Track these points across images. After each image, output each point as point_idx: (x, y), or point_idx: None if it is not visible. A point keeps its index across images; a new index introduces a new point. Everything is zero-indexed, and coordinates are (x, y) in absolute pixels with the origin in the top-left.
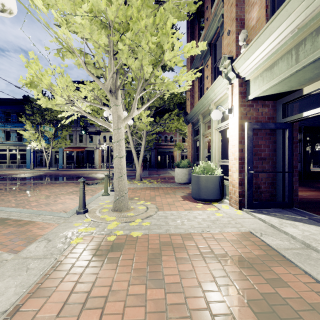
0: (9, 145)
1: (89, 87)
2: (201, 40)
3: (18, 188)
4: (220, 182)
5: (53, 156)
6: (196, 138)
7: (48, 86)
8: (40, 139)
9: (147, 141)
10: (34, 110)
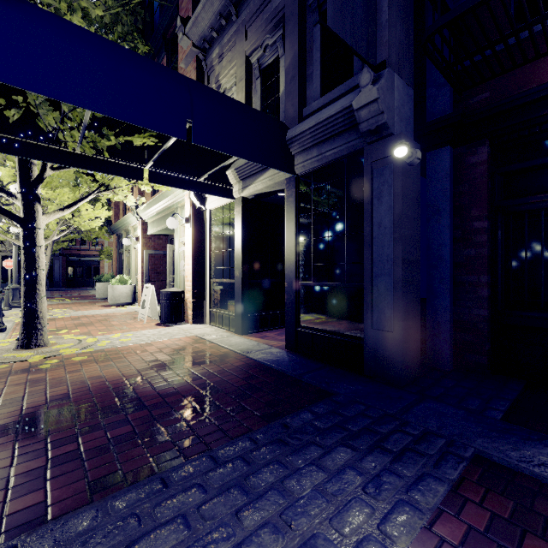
0: None
1: None
2: None
3: None
4: (132, 290)
5: None
6: (121, 251)
7: None
8: None
9: None
10: None
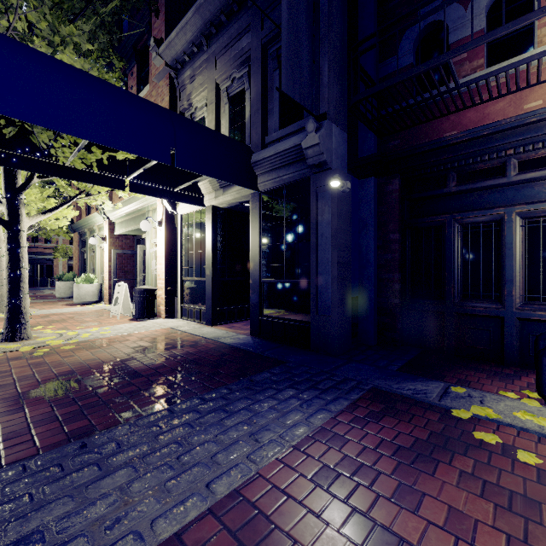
0: None
1: None
2: None
3: None
4: (98, 288)
5: None
6: (84, 250)
7: None
8: None
9: None
10: None
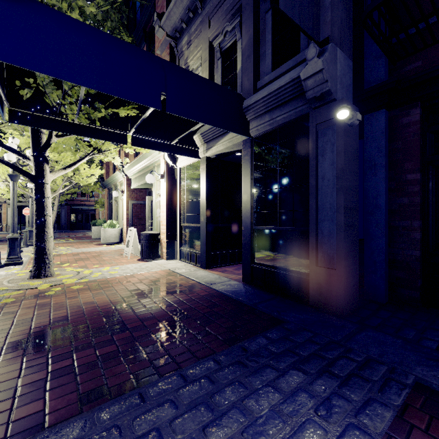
0: None
1: None
2: None
3: None
4: (119, 232)
5: None
6: (111, 202)
7: None
8: None
9: None
10: None
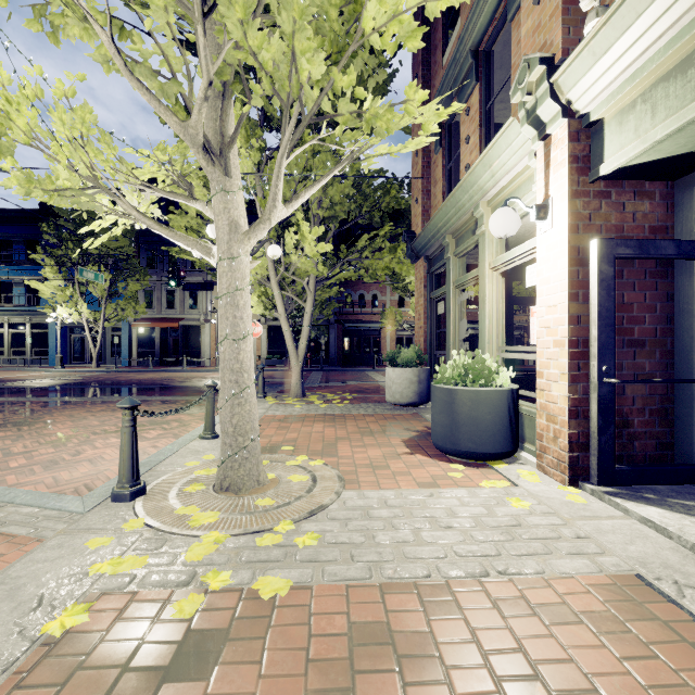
0: (10, 315)
1: (163, 156)
2: (451, 50)
3: (3, 415)
4: (511, 406)
5: (109, 338)
6: (436, 295)
7: (30, 137)
8: (76, 301)
9: (320, 304)
10: (64, 234)
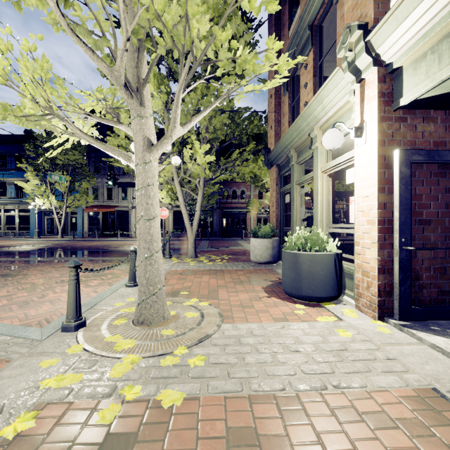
0: (5, 203)
1: (100, 95)
2: (294, 26)
3: None
4: (336, 265)
5: (69, 219)
6: (284, 190)
7: (5, 79)
8: (48, 194)
9: (207, 197)
10: (40, 151)
